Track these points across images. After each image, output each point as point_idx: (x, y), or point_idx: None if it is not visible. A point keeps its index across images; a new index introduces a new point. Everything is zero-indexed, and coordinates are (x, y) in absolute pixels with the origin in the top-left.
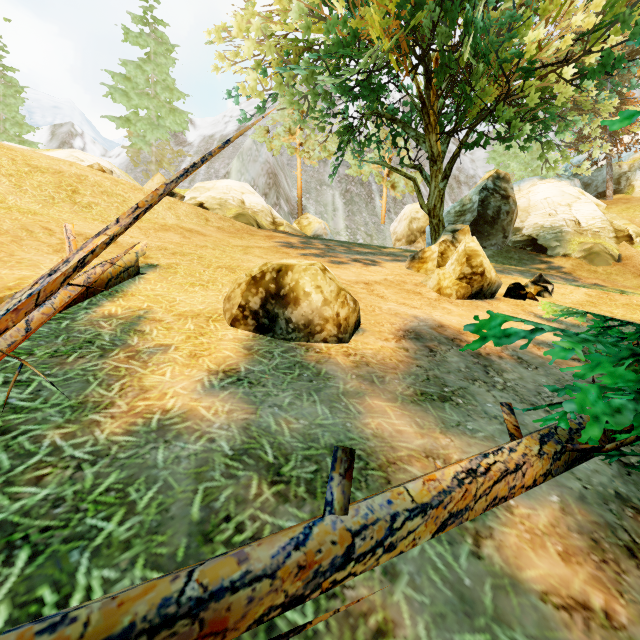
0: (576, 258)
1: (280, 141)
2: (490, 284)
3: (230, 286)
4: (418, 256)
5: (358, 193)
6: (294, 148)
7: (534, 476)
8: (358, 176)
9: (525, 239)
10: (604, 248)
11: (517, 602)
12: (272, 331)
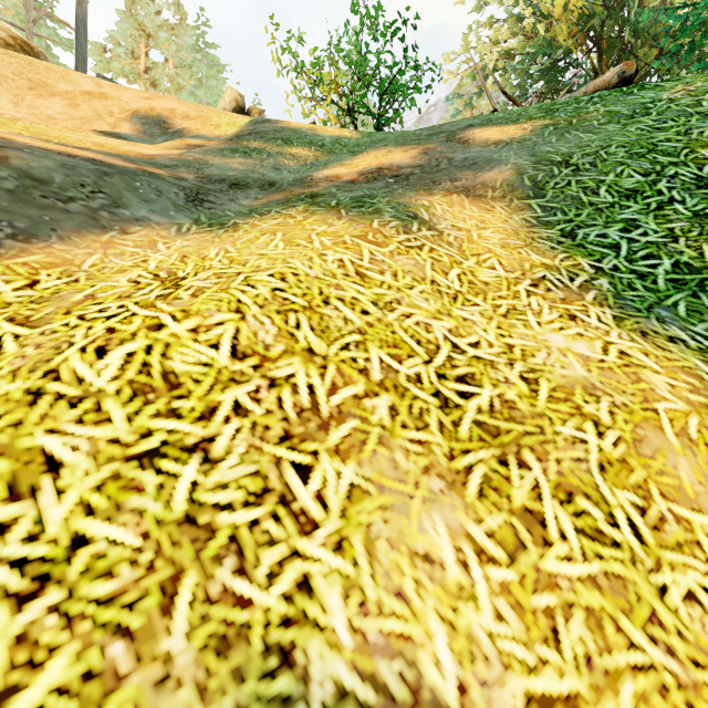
0: None
1: None
2: None
3: None
4: None
5: None
6: None
7: None
8: None
9: None
10: None
11: None
12: None
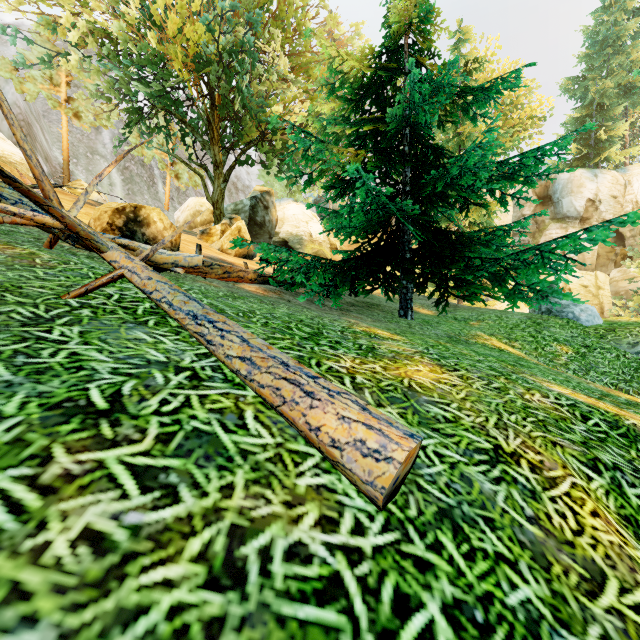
0: (309, 257)
1: (36, 87)
2: (251, 250)
3: (94, 212)
4: (207, 232)
5: (139, 174)
6: (58, 102)
7: (251, 277)
8: (139, 156)
9: (281, 241)
10: (324, 253)
11: (243, 289)
12: (133, 239)
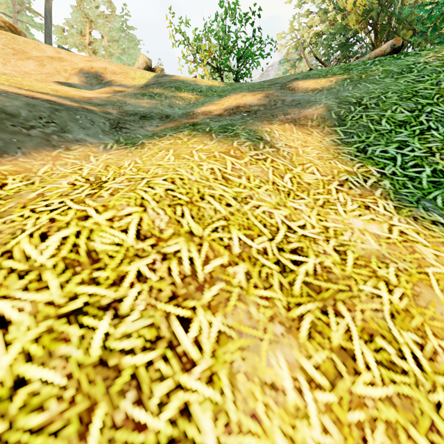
0: None
1: None
2: None
3: None
4: None
5: None
6: None
7: None
8: None
9: None
10: None
11: None
12: None
